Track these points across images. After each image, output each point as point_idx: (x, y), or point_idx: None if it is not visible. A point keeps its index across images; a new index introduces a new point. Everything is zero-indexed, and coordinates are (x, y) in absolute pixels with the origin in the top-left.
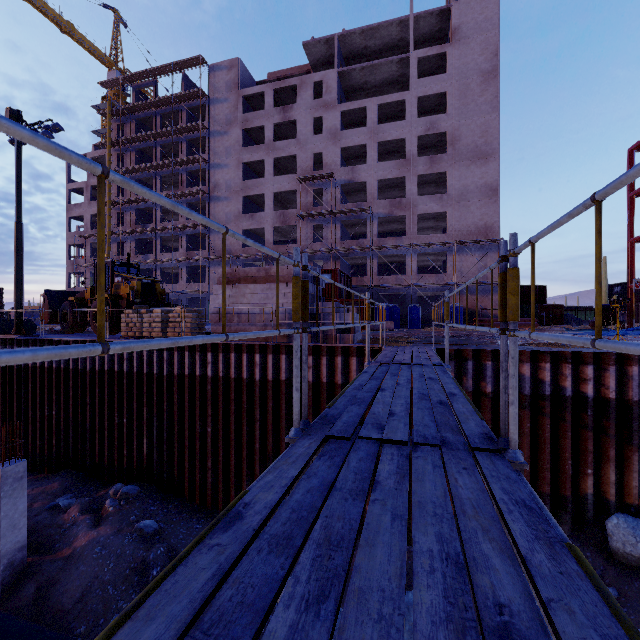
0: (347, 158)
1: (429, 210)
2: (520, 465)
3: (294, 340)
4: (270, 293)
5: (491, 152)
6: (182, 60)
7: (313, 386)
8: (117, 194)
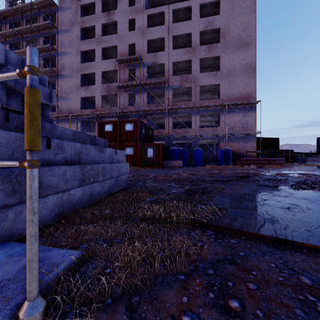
0: (153, 51)
1: (207, 83)
2: None
3: None
4: None
5: (250, 41)
6: None
7: None
8: None
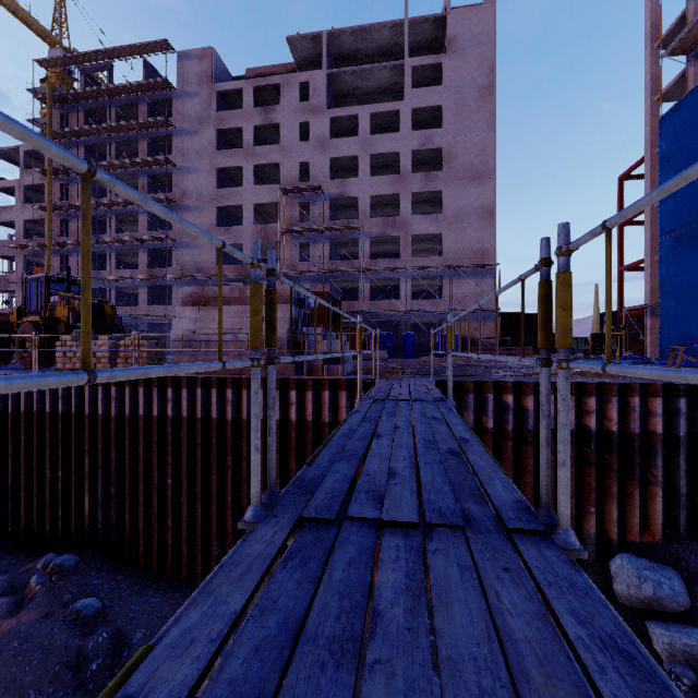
0: (337, 170)
1: (424, 231)
2: (576, 553)
3: (253, 376)
4: (245, 317)
5: (487, 172)
6: (143, 43)
7: (296, 425)
8: (60, 197)
